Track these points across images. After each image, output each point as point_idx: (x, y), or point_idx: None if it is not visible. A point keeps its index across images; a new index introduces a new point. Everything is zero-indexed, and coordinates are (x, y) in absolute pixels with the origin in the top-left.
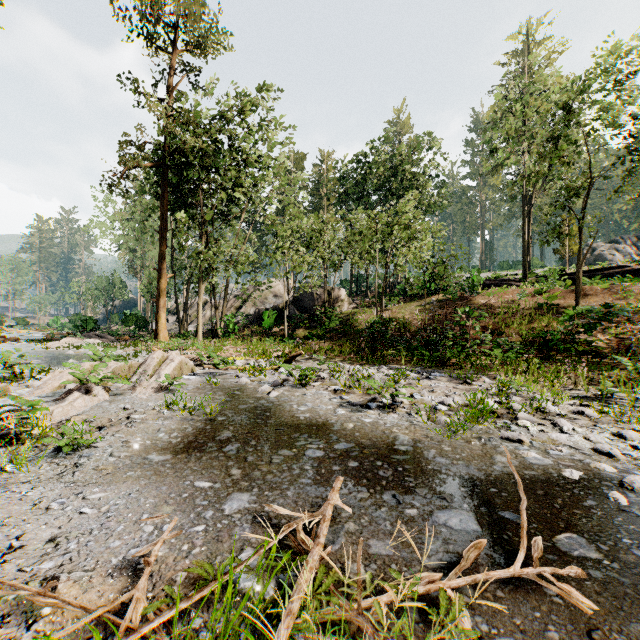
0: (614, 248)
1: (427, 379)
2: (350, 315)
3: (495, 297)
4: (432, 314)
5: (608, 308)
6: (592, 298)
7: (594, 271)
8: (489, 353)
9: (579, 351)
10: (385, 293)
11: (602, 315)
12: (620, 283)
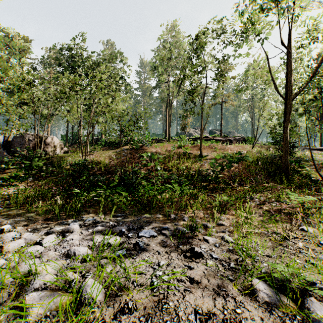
0: (195, 131)
1: (137, 252)
2: (61, 158)
3: (159, 148)
4: (124, 157)
5: (238, 154)
6: (203, 150)
7: (197, 138)
8: (168, 186)
9: (218, 181)
10: (92, 144)
11: (211, 159)
12: (211, 144)
